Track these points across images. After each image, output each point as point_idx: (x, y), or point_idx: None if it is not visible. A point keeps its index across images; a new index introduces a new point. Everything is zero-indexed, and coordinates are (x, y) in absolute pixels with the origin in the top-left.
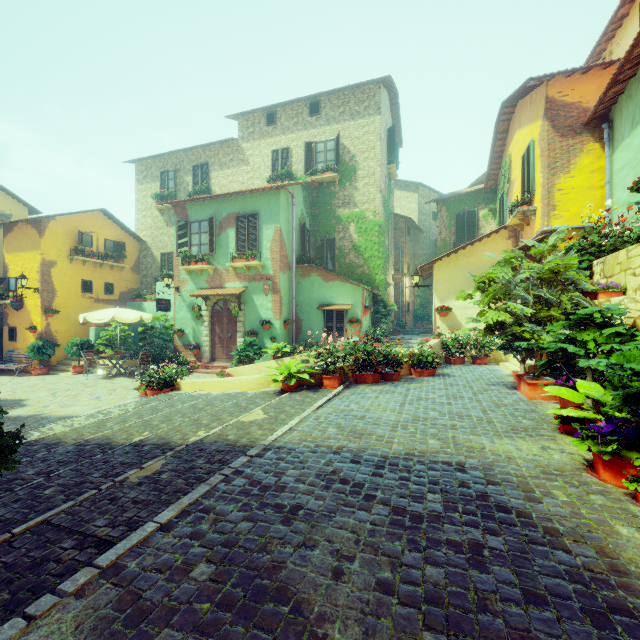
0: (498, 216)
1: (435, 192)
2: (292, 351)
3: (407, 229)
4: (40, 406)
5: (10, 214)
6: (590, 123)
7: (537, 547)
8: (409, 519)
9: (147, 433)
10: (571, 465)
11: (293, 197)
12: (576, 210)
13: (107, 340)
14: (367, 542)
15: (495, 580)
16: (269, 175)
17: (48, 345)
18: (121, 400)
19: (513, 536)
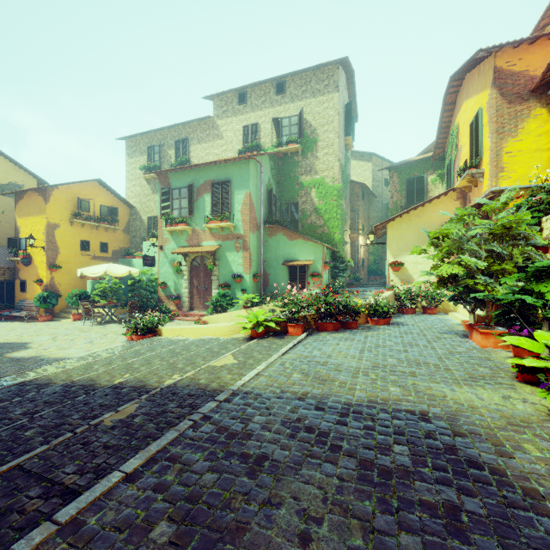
0: (446, 180)
1: (387, 161)
2: (260, 301)
3: (362, 194)
4: (41, 348)
5: (22, 184)
6: (537, 90)
7: (519, 512)
8: (377, 474)
9: (128, 375)
10: (537, 416)
11: (261, 166)
12: (523, 171)
13: (101, 291)
14: (335, 500)
15: None
16: (240, 147)
17: (52, 296)
18: (110, 344)
19: (491, 498)
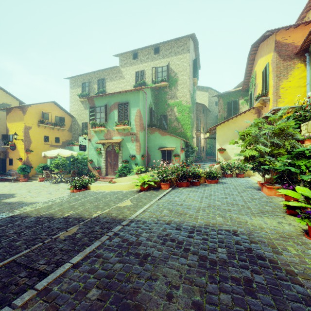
0: (249, 103)
1: (216, 91)
2: (145, 170)
3: (202, 110)
4: (22, 197)
5: (10, 104)
6: (298, 53)
7: (283, 282)
8: (209, 263)
9: (72, 212)
10: (295, 232)
11: (146, 94)
12: (291, 98)
13: (55, 165)
14: (186, 277)
15: (261, 303)
16: (134, 84)
17: (27, 167)
18: (61, 194)
19: (268, 275)
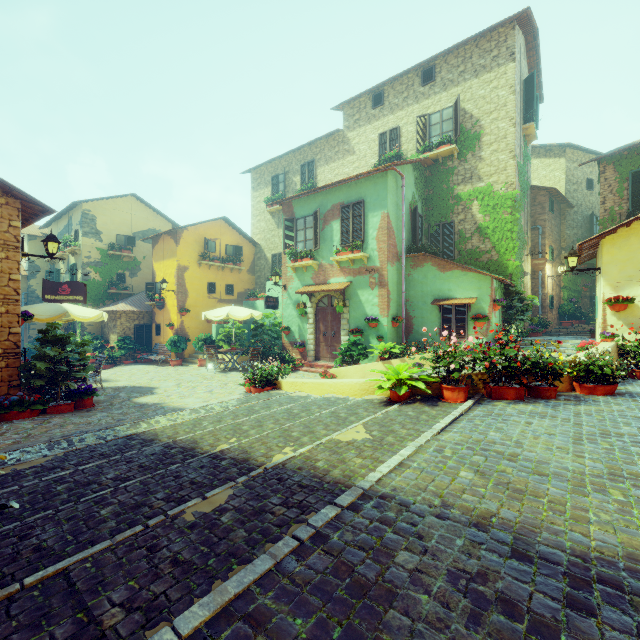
0: None
1: (590, 153)
2: (401, 352)
3: (549, 204)
4: (165, 395)
5: (159, 230)
6: None
7: None
8: None
9: (233, 440)
10: None
11: (402, 178)
12: None
13: (225, 336)
14: None
15: None
16: (376, 161)
17: (181, 340)
18: (228, 395)
19: None
